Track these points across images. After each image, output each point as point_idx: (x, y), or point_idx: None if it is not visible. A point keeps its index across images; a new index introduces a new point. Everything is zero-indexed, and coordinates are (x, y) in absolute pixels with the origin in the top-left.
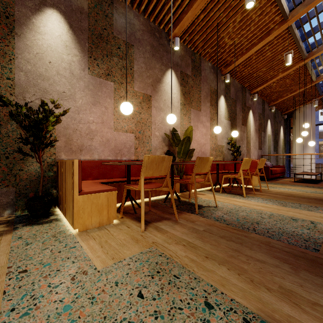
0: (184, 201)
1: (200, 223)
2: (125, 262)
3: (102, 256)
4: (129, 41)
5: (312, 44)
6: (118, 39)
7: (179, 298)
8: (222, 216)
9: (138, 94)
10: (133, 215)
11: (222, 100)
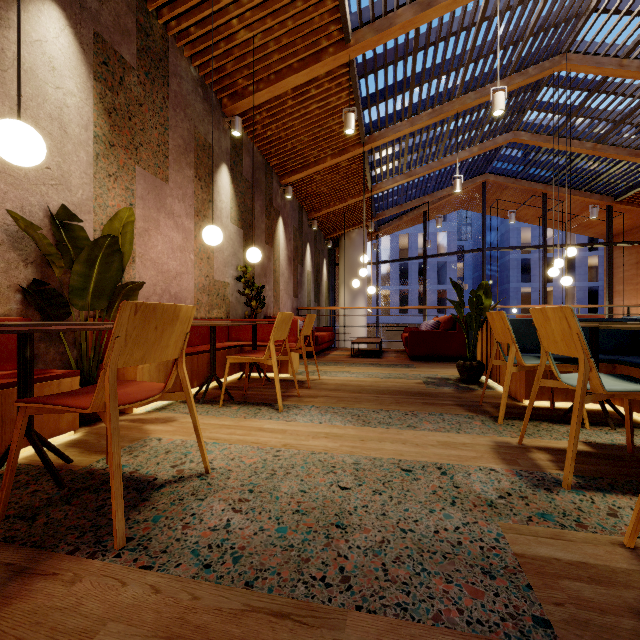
0: (86, 472)
1: (117, 639)
2: None
3: None
4: None
5: (372, 123)
6: None
7: None
8: (228, 525)
9: None
10: None
11: (226, 175)
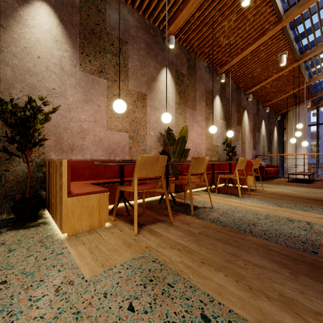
0: (180, 202)
1: (196, 225)
2: (116, 270)
3: (91, 263)
4: (123, 37)
5: (305, 46)
6: (111, 35)
7: (174, 310)
8: (218, 217)
9: (132, 92)
10: (126, 217)
11: (218, 100)
